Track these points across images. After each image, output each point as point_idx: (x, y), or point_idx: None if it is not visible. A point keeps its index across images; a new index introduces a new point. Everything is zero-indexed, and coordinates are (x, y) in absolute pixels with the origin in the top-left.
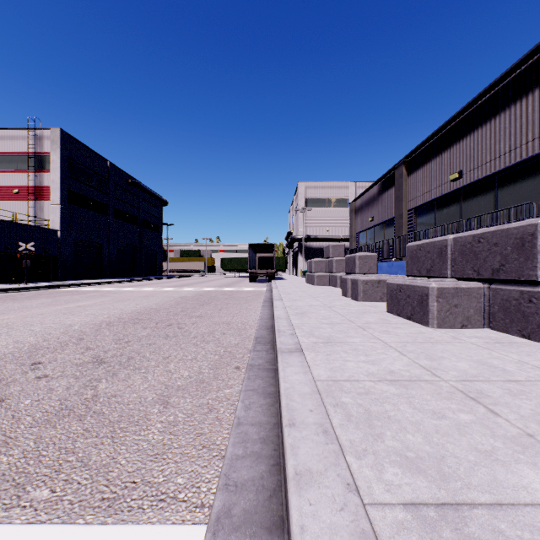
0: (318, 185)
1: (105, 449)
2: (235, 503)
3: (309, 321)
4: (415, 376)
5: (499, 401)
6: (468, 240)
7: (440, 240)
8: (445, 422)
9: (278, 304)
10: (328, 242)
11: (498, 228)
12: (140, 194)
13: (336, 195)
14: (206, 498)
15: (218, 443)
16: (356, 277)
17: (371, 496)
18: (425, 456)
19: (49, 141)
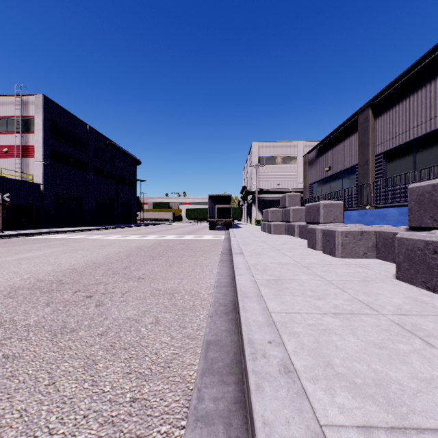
0: (270, 144)
1: None
2: None
3: (296, 306)
4: None
5: None
6: None
7: None
8: None
9: (239, 261)
10: (278, 194)
11: None
12: (117, 154)
13: (285, 153)
14: None
15: None
16: (331, 227)
17: None
18: None
19: (33, 106)
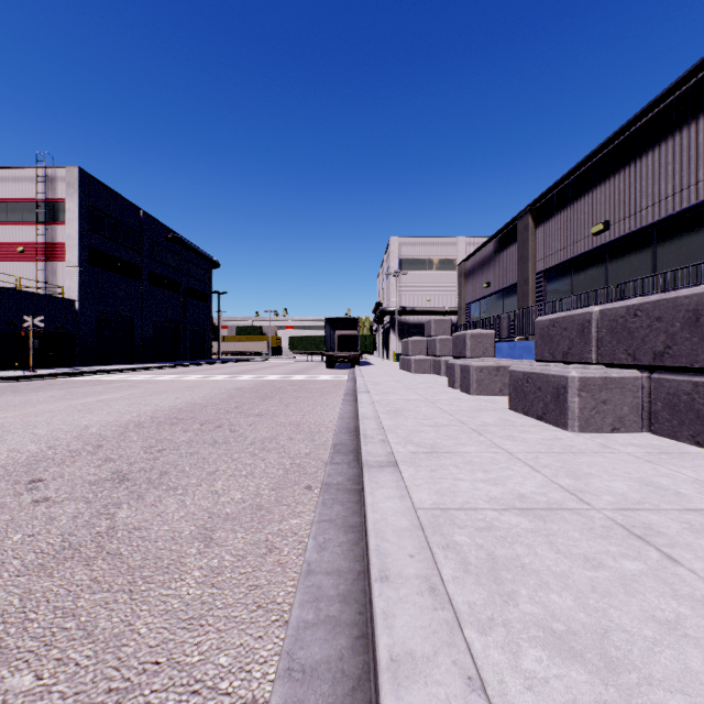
0: (416, 241)
1: (119, 610)
2: (302, 700)
3: (405, 423)
4: (555, 503)
5: (676, 540)
6: (620, 312)
7: (581, 314)
8: (603, 574)
9: (363, 398)
10: (429, 316)
11: (662, 296)
12: (183, 253)
13: (439, 254)
14: (259, 689)
15: (280, 601)
16: (467, 362)
17: (505, 698)
18: (580, 630)
19: (64, 183)
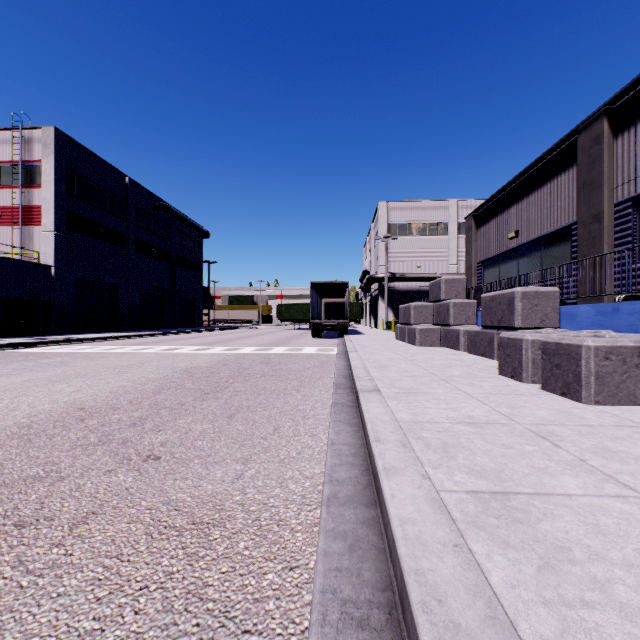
0: (405, 205)
1: None
2: None
3: None
4: None
5: None
6: None
7: None
8: None
9: (376, 415)
10: (419, 282)
11: None
12: (172, 222)
13: (430, 218)
14: None
15: None
16: (565, 338)
17: None
18: None
19: (40, 145)
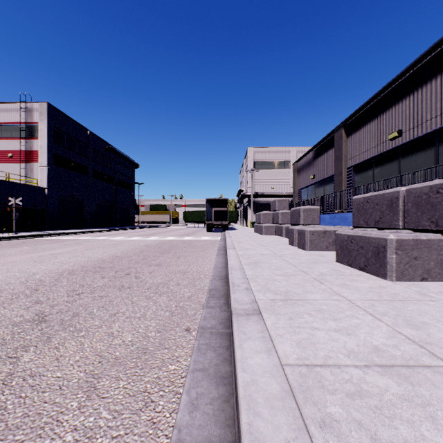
0: (264, 150)
1: None
2: None
3: (262, 272)
4: (410, 358)
5: None
6: (424, 190)
7: (390, 192)
8: None
9: (231, 253)
10: (273, 198)
11: None
12: (115, 158)
13: (279, 158)
14: None
15: None
16: (303, 227)
17: None
18: None
19: (38, 113)
